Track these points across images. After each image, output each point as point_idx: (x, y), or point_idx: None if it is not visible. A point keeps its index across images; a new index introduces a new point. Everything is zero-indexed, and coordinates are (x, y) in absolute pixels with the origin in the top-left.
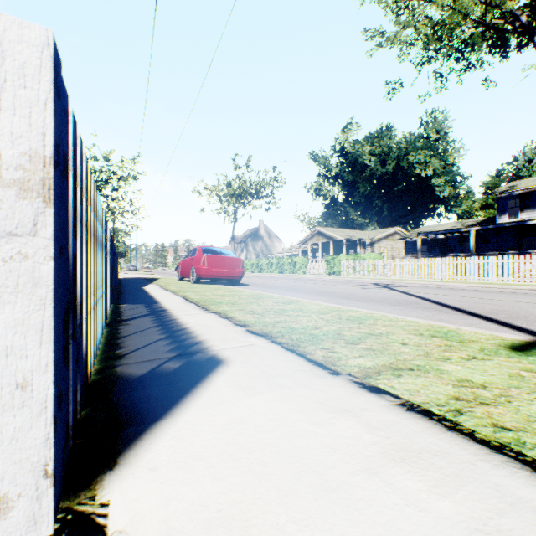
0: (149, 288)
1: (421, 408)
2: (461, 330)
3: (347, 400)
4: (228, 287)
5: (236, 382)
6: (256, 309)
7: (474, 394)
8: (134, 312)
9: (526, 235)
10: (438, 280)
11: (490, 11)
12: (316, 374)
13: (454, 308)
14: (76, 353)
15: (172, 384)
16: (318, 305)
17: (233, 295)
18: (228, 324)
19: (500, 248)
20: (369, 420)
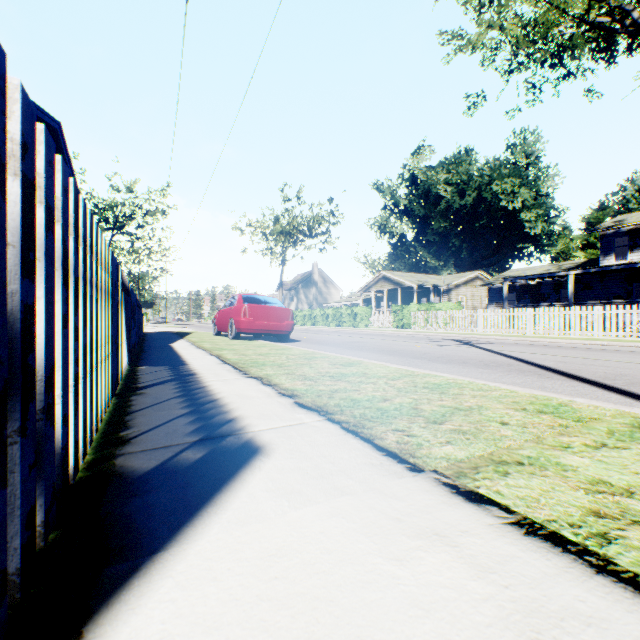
0: (178, 345)
1: (548, 530)
2: (575, 403)
3: (436, 516)
4: (274, 344)
5: (278, 483)
6: (308, 373)
7: (619, 505)
8: (154, 377)
9: (637, 280)
10: (531, 336)
11: (594, 6)
12: (390, 471)
13: (557, 372)
14: (32, 454)
15: (188, 487)
16: (386, 367)
17: (279, 354)
18: (271, 394)
19: (605, 296)
20: (474, 553)
